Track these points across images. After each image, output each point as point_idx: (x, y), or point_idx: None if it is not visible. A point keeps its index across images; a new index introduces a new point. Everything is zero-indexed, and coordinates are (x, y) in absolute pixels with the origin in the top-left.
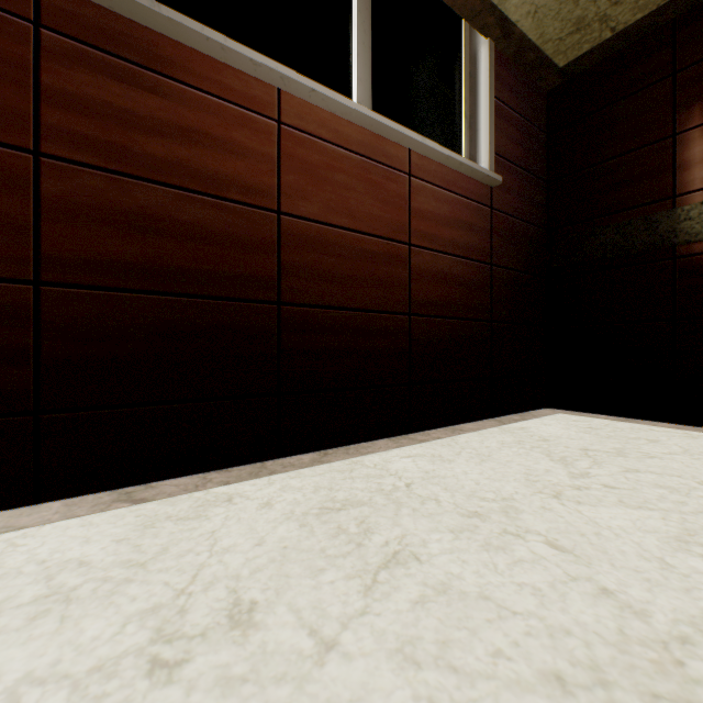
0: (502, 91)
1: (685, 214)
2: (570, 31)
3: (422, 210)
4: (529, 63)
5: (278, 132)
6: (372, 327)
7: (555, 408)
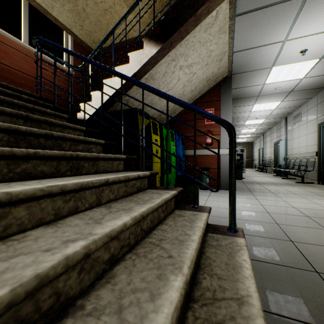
0: (77, 51)
1: None
2: (93, 42)
3: (46, 73)
4: (86, 46)
5: None
6: None
7: None
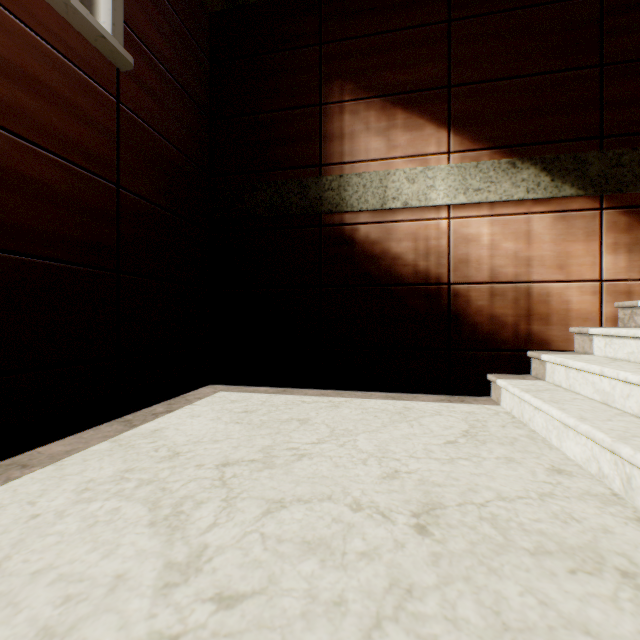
0: None
1: (330, 184)
2: None
3: None
4: None
5: None
6: None
7: (219, 383)
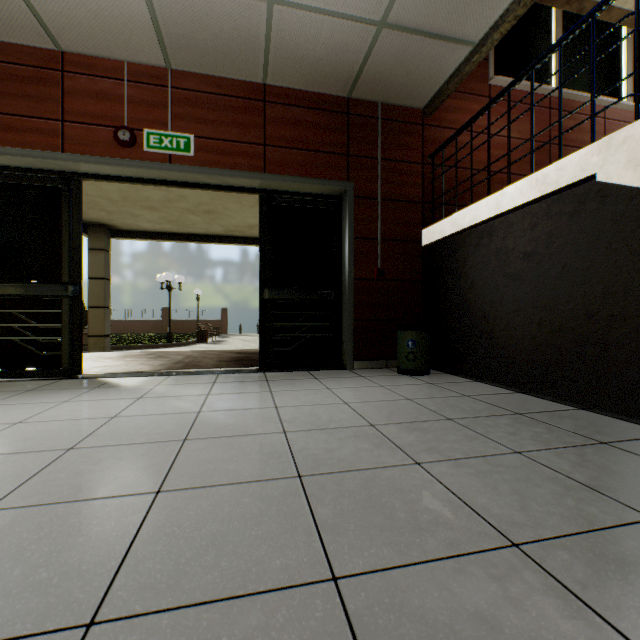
0: None
1: None
2: None
3: None
4: None
5: (603, 122)
6: None
7: None
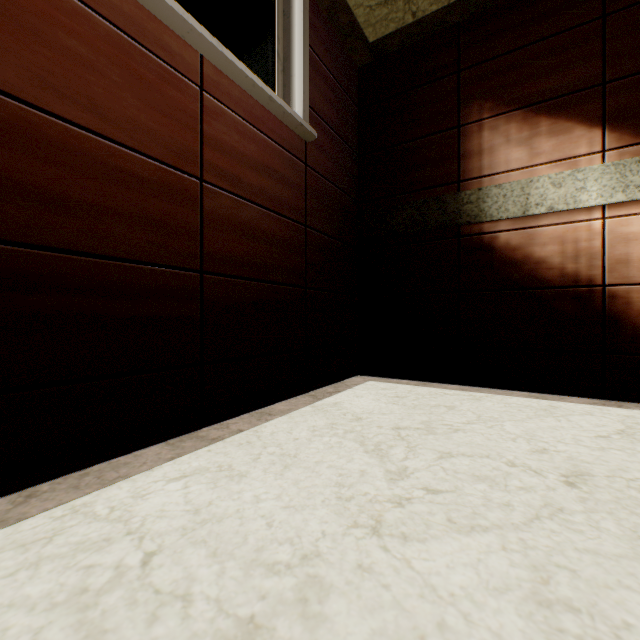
0: (317, 44)
1: (468, 198)
2: (380, 1)
3: (221, 140)
4: (343, 26)
5: None
6: (139, 286)
7: (365, 375)
